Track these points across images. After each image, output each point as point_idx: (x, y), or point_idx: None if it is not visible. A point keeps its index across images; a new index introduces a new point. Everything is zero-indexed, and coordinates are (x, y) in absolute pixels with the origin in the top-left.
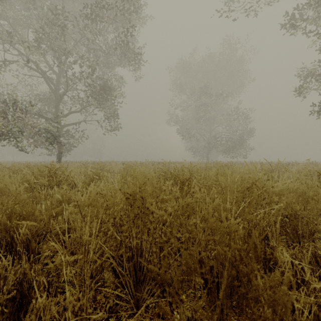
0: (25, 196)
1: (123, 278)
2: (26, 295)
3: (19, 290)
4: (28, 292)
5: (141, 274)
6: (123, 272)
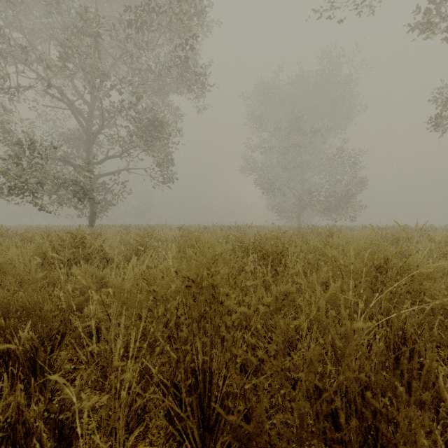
0: (38, 277)
1: (181, 424)
2: (22, 447)
3: (11, 437)
4: (25, 441)
5: (210, 413)
6: (181, 413)
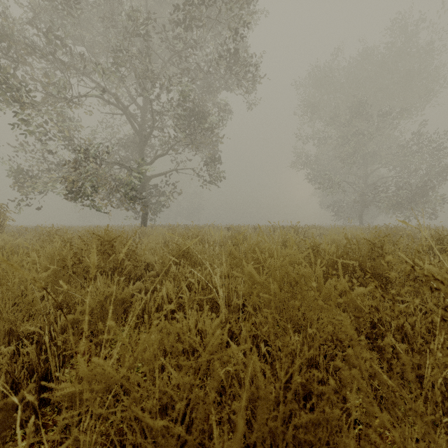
0: (35, 298)
1: None
2: None
3: None
4: None
5: None
6: None
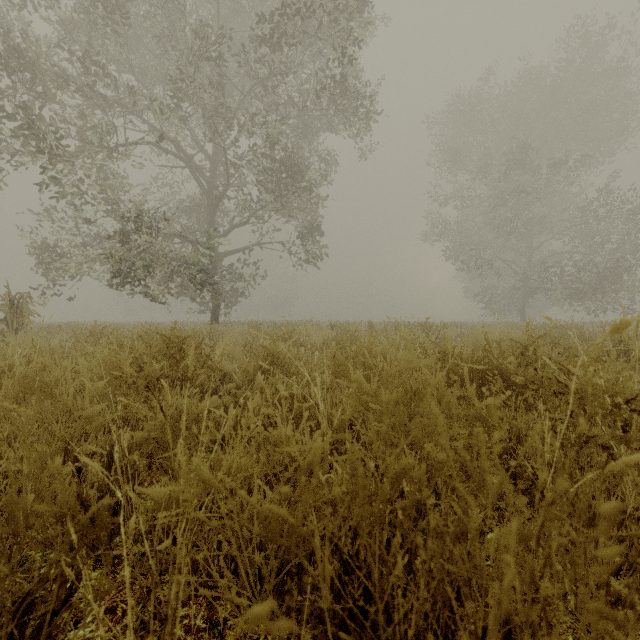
0: (94, 412)
1: None
2: None
3: None
4: None
5: None
6: None
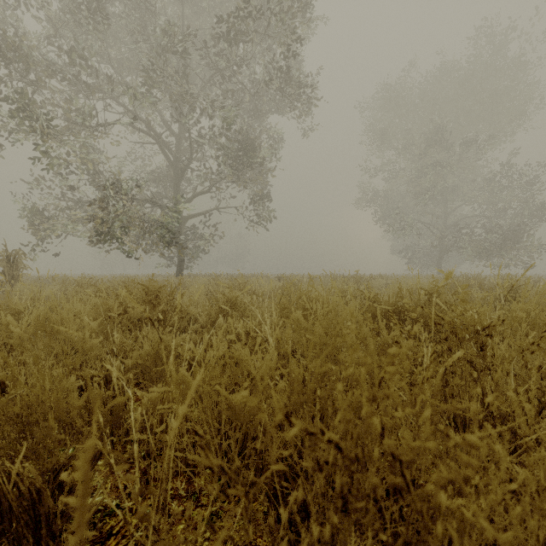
0: (93, 344)
1: None
2: None
3: None
4: None
5: None
6: None
